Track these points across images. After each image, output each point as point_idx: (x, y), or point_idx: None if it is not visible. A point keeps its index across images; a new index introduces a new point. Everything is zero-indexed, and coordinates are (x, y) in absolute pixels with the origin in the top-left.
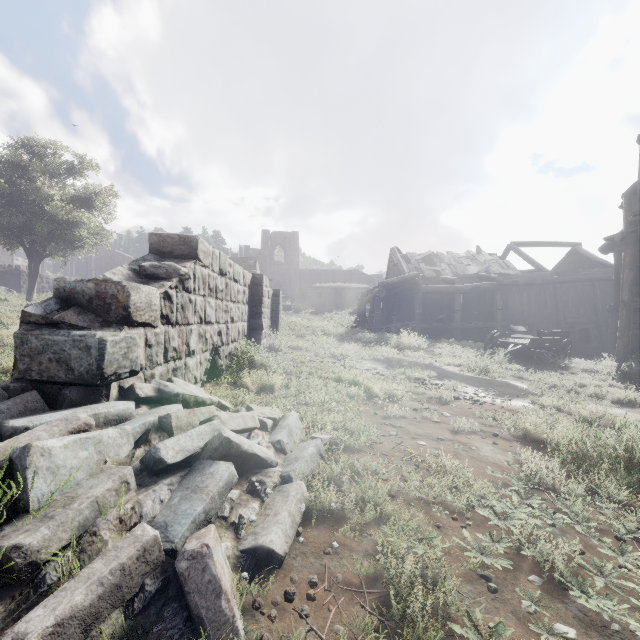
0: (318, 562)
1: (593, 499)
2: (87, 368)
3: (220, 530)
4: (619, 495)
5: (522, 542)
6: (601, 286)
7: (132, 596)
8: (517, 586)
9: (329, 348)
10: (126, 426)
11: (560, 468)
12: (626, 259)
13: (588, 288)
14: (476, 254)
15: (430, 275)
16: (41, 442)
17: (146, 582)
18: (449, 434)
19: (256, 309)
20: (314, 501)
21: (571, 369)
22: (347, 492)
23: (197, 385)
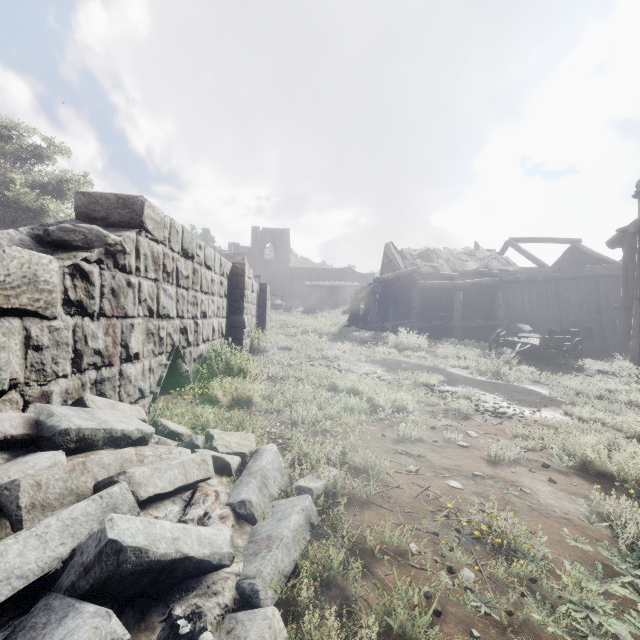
0: None
1: None
2: None
3: None
4: None
5: None
6: (604, 283)
7: None
8: None
9: (321, 348)
10: None
11: None
12: None
13: (591, 285)
14: (474, 250)
15: (427, 271)
16: None
17: None
18: (486, 466)
19: (237, 304)
20: None
21: (585, 371)
22: (359, 614)
23: (144, 400)
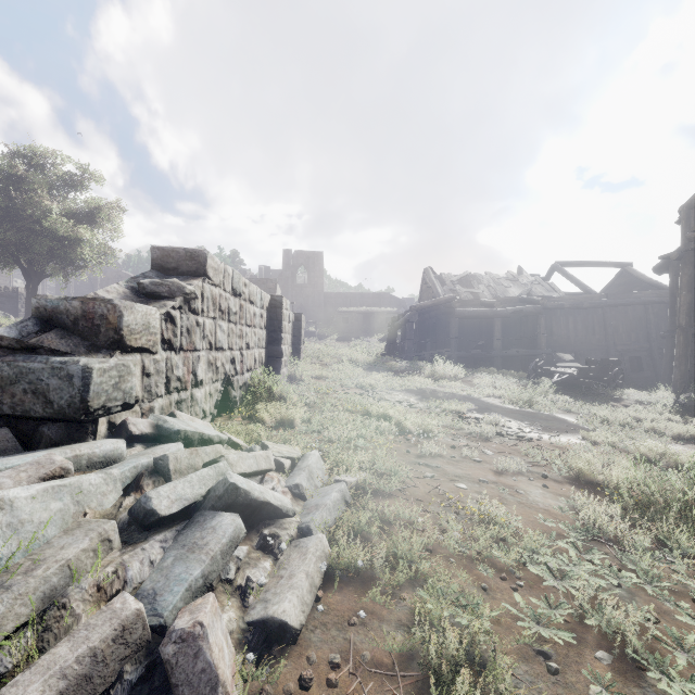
0: (341, 636)
1: (662, 553)
2: (69, 401)
3: (223, 597)
4: (692, 548)
5: (584, 608)
6: (654, 310)
7: (107, 688)
8: (582, 665)
9: (356, 378)
10: (113, 470)
11: (621, 515)
12: (683, 280)
13: (640, 312)
14: (517, 275)
15: (467, 298)
16: (0, 492)
17: (125, 669)
18: (492, 475)
19: (275, 334)
20: (337, 558)
21: (623, 401)
22: (376, 546)
23: (206, 419)
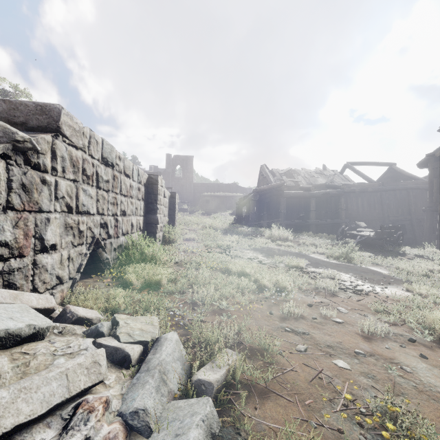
0: None
1: None
2: None
3: None
4: None
5: None
6: (413, 193)
7: None
8: None
9: (216, 240)
10: None
11: None
12: None
13: (404, 195)
14: (323, 170)
15: (291, 185)
16: None
17: None
18: (363, 343)
19: (152, 205)
20: None
21: (406, 255)
22: None
23: (63, 285)
